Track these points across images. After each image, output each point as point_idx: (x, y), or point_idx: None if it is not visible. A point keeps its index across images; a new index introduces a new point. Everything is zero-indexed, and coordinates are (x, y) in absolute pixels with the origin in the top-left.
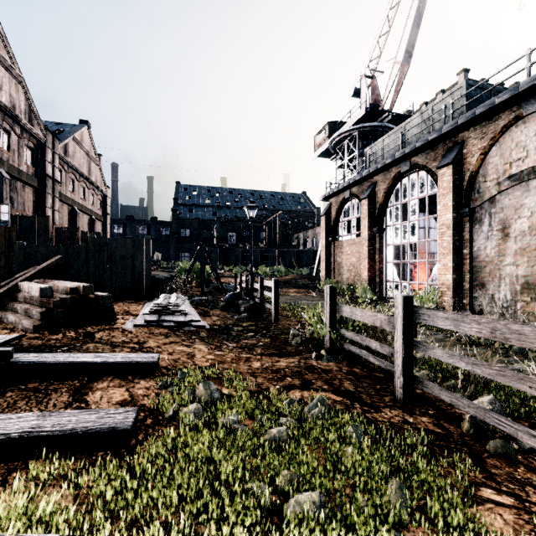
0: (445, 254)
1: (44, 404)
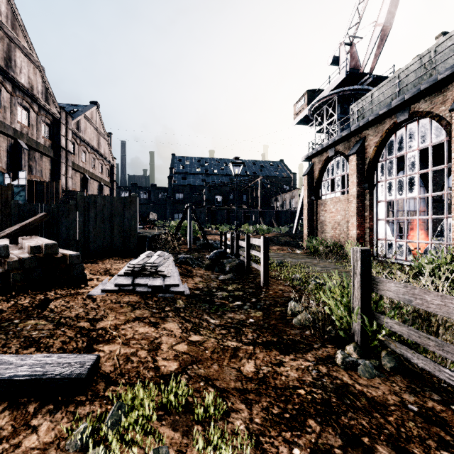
0: None
1: None
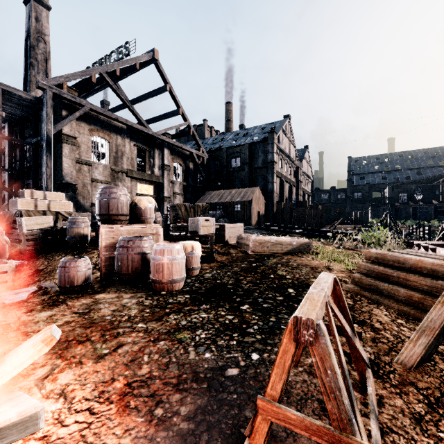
0: None
1: None
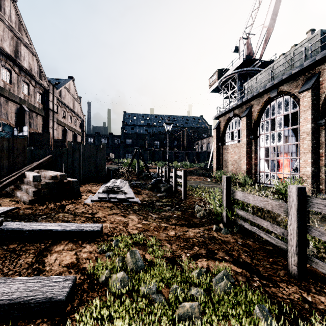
0: (305, 153)
1: (14, 264)
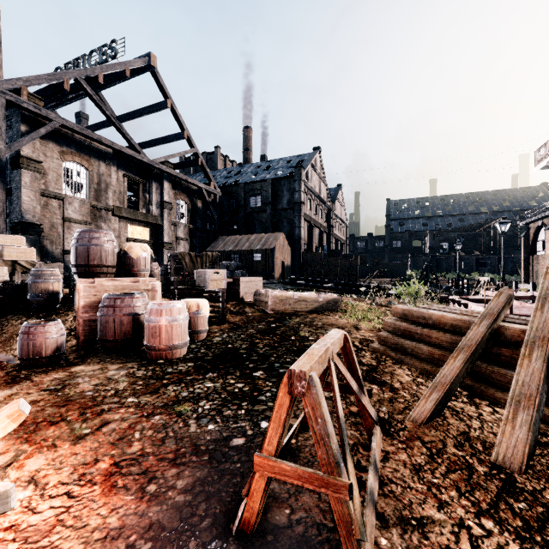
0: None
1: None
